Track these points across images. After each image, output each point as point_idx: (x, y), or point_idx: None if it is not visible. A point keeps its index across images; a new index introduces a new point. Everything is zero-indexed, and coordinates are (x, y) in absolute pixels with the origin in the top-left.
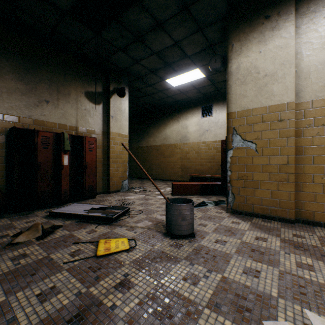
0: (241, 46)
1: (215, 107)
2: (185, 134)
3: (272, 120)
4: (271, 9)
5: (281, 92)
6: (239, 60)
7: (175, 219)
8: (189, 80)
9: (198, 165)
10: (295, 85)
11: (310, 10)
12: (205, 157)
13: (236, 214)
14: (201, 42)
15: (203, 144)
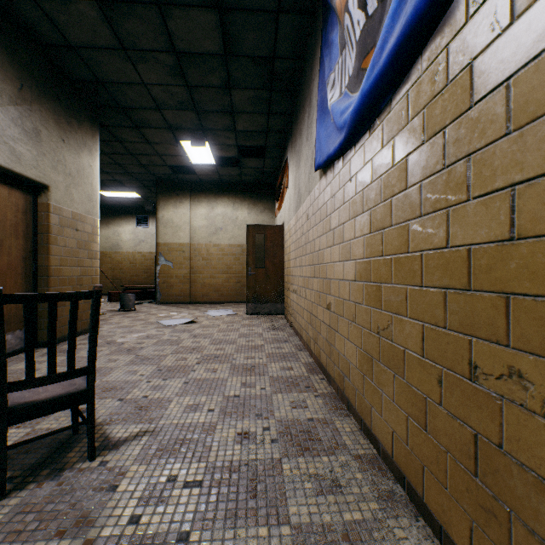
0: (165, 205)
1: (152, 220)
2: (117, 242)
3: (180, 251)
4: (180, 191)
5: (184, 237)
6: (164, 212)
7: (126, 302)
8: (126, 196)
9: (134, 276)
10: (191, 234)
11: (196, 200)
12: (142, 267)
13: (162, 304)
14: (139, 184)
15: (140, 255)
